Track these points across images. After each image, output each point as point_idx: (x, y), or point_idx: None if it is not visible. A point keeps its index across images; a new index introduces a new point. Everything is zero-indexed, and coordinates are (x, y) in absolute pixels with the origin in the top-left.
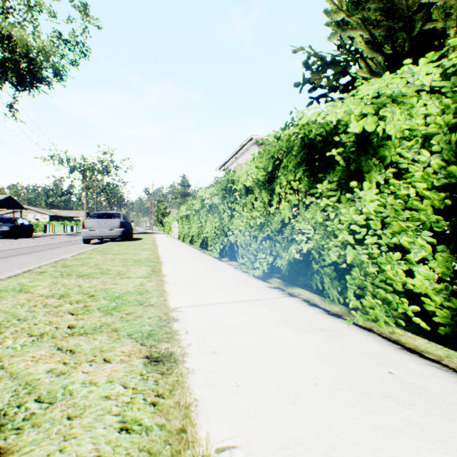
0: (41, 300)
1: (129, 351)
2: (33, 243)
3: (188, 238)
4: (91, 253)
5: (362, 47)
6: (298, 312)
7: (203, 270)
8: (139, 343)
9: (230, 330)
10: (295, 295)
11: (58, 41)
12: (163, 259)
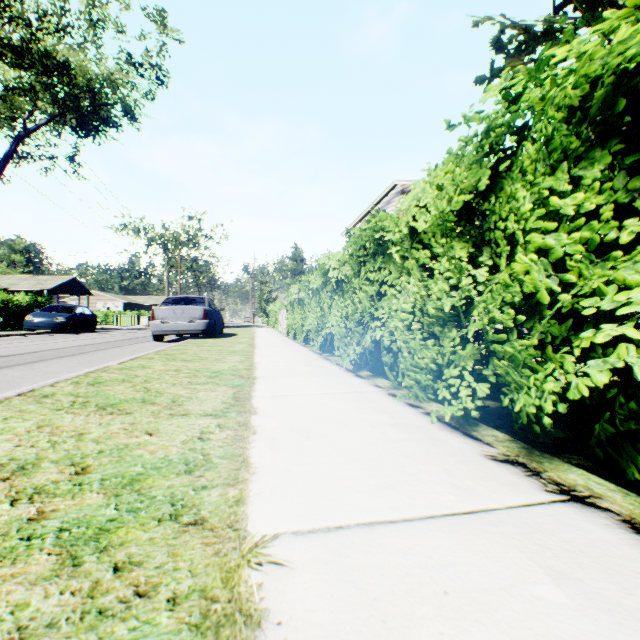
0: None
1: None
2: (89, 339)
3: (301, 334)
4: (150, 358)
5: None
6: None
7: (328, 400)
8: None
9: None
10: (585, 500)
11: (126, 63)
12: (259, 371)
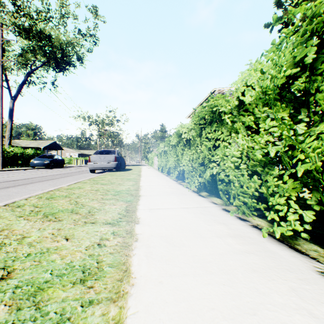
0: None
1: None
2: (59, 172)
3: (165, 169)
4: (85, 183)
5: None
6: None
7: (184, 213)
8: None
9: None
10: None
11: (78, 34)
12: (142, 191)
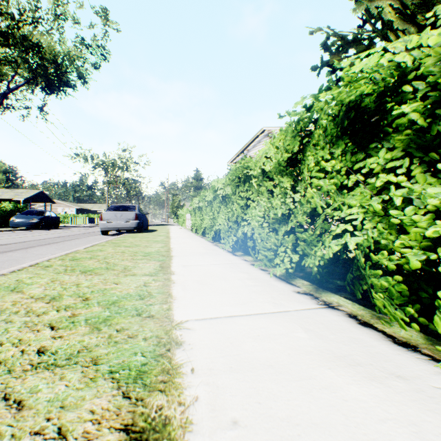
0: (27, 305)
1: (102, 411)
2: (56, 234)
3: (200, 230)
4: (103, 245)
5: (392, 18)
6: (348, 337)
7: (215, 267)
8: (121, 391)
9: (255, 369)
10: (334, 307)
11: (80, 45)
12: (174, 253)
